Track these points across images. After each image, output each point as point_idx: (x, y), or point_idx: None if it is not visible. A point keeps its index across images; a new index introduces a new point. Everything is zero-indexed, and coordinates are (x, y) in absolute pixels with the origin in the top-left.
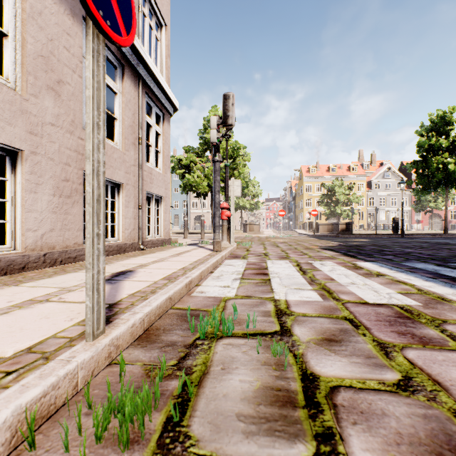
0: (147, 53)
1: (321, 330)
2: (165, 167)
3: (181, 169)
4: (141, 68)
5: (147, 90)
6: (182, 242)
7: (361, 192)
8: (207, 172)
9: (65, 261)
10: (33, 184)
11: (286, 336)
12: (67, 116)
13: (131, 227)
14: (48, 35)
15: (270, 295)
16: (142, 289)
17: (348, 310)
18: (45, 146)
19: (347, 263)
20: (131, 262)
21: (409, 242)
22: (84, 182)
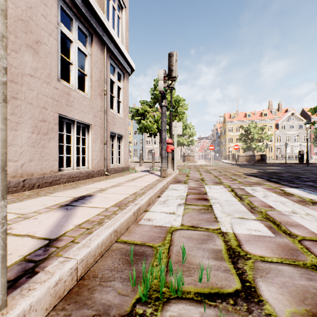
0: (110, 25)
1: (298, 293)
2: (125, 113)
3: (138, 116)
4: (106, 36)
5: (110, 54)
6: (137, 169)
7: (270, 131)
8: (156, 118)
9: (42, 185)
10: (13, 123)
11: (254, 304)
12: (44, 70)
13: (98, 158)
14: (27, 4)
15: (216, 225)
16: (91, 218)
17: (311, 252)
18: (24, 93)
19: (275, 189)
20: (94, 186)
21: (316, 170)
22: (70, 126)
